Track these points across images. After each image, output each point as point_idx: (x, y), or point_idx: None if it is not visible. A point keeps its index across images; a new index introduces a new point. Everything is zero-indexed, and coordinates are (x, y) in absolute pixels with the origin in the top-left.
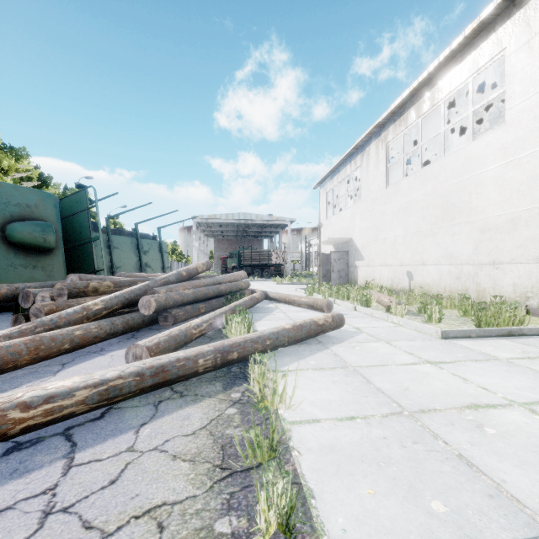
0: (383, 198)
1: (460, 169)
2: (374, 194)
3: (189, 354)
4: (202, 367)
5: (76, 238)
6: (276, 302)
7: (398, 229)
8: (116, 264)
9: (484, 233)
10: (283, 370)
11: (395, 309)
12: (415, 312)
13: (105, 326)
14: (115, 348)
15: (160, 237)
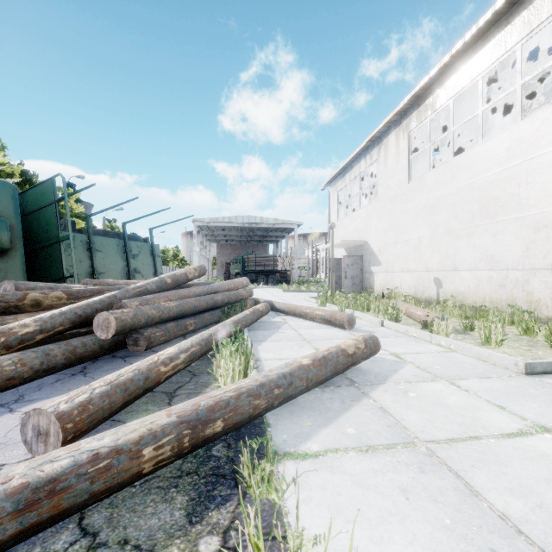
0: (405, 194)
1: (504, 155)
2: (393, 190)
3: (125, 438)
4: (150, 462)
5: (42, 238)
6: (284, 315)
7: (423, 229)
8: (99, 269)
9: (538, 231)
10: (303, 454)
11: (437, 326)
12: (457, 328)
13: (32, 359)
14: (42, 395)
15: (152, 240)
